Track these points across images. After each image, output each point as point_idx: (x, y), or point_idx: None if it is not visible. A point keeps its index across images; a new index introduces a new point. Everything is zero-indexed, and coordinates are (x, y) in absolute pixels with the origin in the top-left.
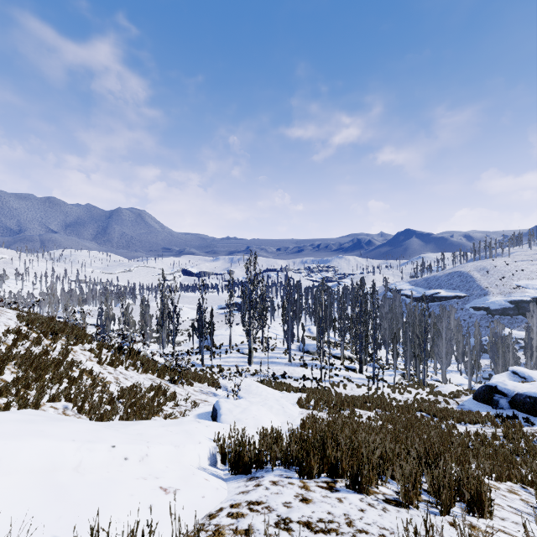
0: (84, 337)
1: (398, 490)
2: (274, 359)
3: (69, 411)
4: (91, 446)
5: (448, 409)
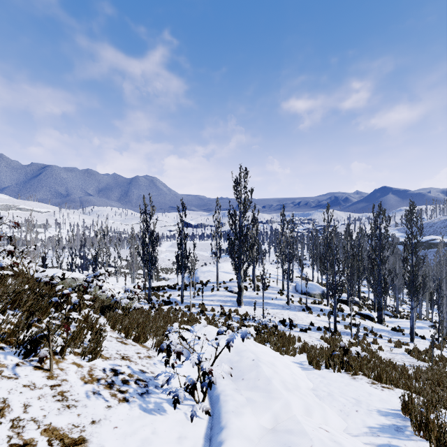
0: None
1: None
2: (268, 300)
3: None
4: None
5: None
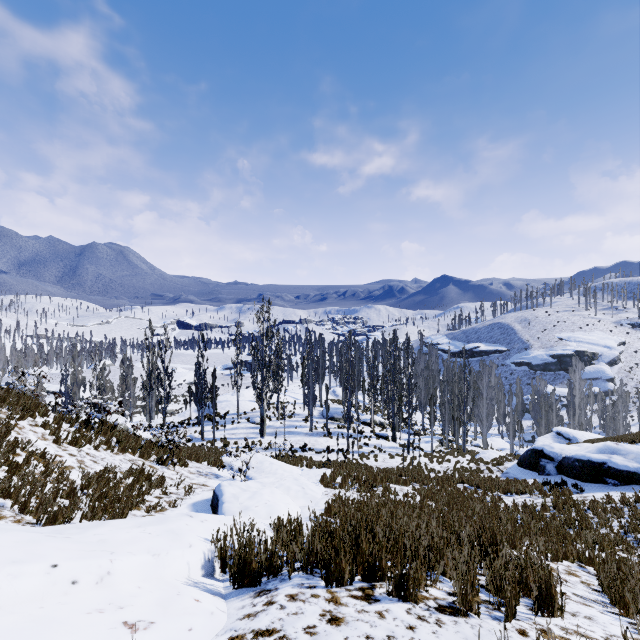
0: (35, 408)
1: (454, 594)
2: (292, 428)
3: (6, 511)
4: (17, 570)
5: (492, 478)
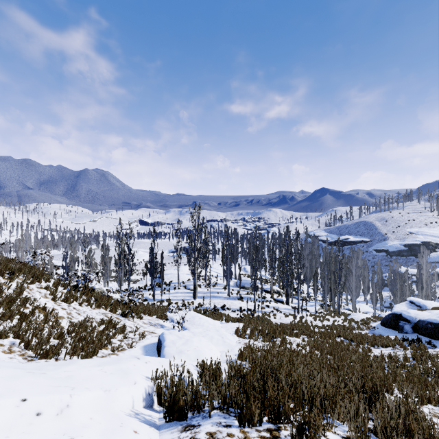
0: (41, 276)
1: None
2: (215, 294)
3: (15, 347)
4: None
5: (362, 334)
